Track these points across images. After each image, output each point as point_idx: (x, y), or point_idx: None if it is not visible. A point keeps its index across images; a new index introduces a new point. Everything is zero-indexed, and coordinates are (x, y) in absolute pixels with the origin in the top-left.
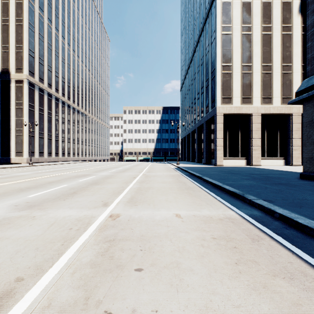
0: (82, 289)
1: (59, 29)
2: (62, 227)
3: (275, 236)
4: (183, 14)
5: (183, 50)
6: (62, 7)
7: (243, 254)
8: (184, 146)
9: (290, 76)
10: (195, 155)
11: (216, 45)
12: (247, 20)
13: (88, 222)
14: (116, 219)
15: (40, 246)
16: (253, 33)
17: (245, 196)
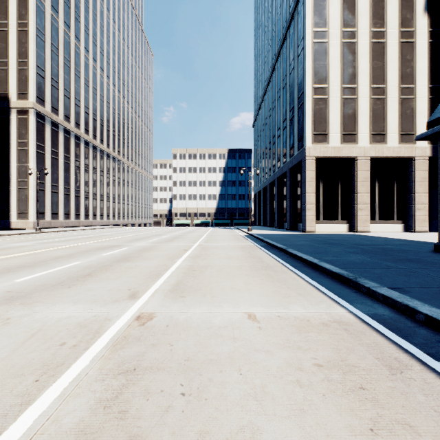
0: None
1: (80, 38)
2: (49, 340)
3: (430, 361)
4: (257, 18)
5: (257, 69)
6: (85, 7)
7: (380, 406)
8: (259, 205)
9: (412, 103)
10: (273, 217)
11: (304, 58)
12: (349, 22)
13: (96, 331)
14: (146, 324)
15: None
16: (359, 41)
17: (358, 281)
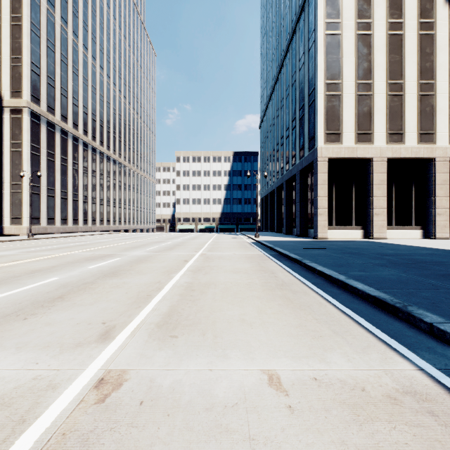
0: None
1: (78, 35)
2: None
3: None
4: (264, 14)
5: (263, 67)
6: (84, 2)
7: None
8: (266, 210)
9: (432, 100)
10: (281, 222)
11: (316, 51)
12: (364, 12)
13: (21, 417)
14: (108, 398)
15: None
16: (375, 33)
17: (412, 312)
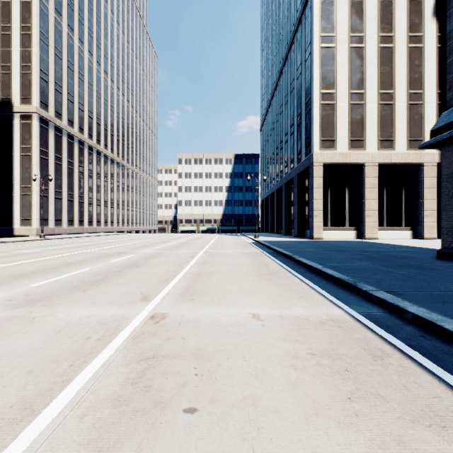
0: (93, 447)
1: (84, 41)
2: (75, 335)
3: (409, 351)
4: (265, 20)
5: (264, 72)
6: (89, 9)
7: (359, 383)
8: (266, 211)
9: (421, 109)
10: (281, 223)
11: (312, 63)
12: (357, 27)
13: (116, 328)
14: (160, 322)
15: (36, 367)
16: (367, 46)
17: (357, 285)
